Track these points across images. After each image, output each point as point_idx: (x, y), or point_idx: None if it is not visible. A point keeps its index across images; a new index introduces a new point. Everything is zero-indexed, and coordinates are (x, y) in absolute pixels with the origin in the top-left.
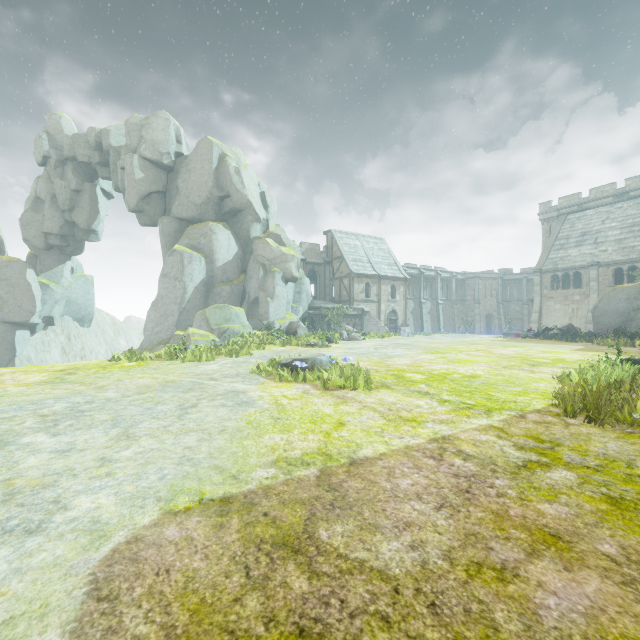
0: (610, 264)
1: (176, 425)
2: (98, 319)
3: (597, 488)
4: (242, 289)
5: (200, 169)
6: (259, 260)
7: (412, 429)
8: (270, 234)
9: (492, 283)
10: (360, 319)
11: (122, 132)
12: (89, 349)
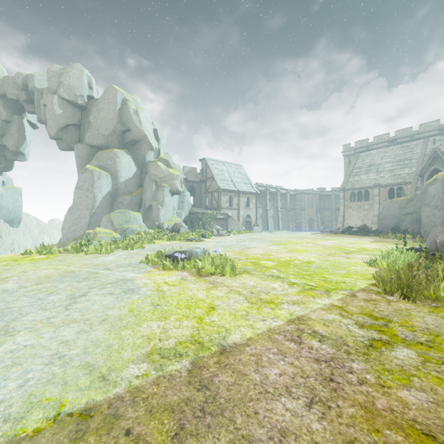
0: (386, 185)
1: (60, 316)
2: (26, 221)
3: (438, 367)
4: (139, 199)
5: (107, 109)
6: (152, 178)
7: (271, 311)
8: (161, 159)
9: (313, 197)
10: (225, 221)
11: (44, 78)
12: (18, 244)
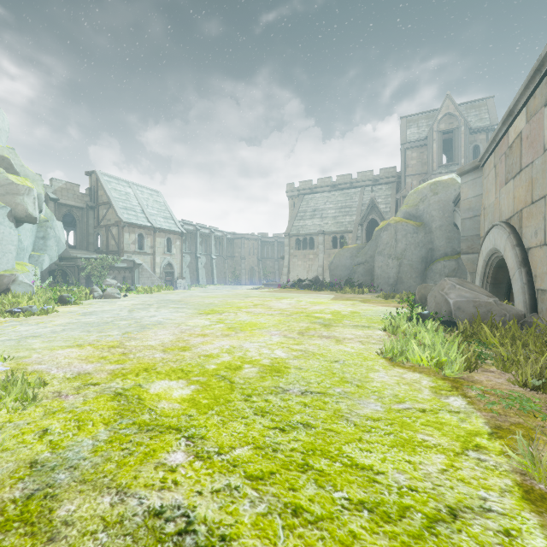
0: (330, 233)
1: None
2: None
3: None
4: None
5: None
6: None
7: None
8: None
9: (254, 243)
10: (131, 272)
11: None
12: None
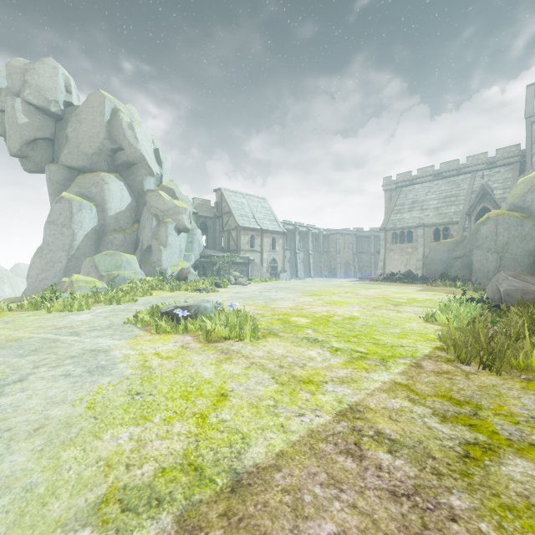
0: (431, 225)
1: None
2: None
3: None
4: (135, 238)
5: (91, 120)
6: (152, 211)
7: (311, 397)
8: (163, 188)
9: (349, 238)
10: (246, 266)
11: (3, 74)
12: None
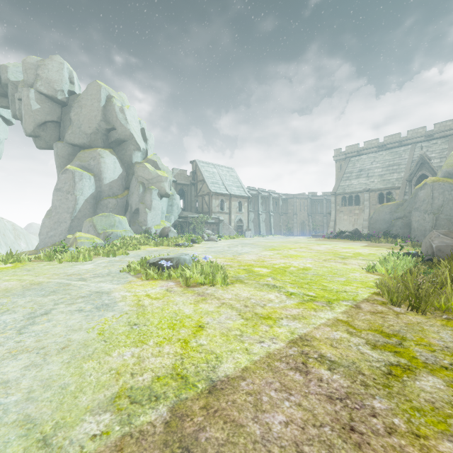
0: (376, 190)
1: (9, 343)
2: None
3: None
4: (125, 202)
5: (90, 106)
6: (139, 180)
7: (269, 329)
8: (148, 160)
9: (305, 201)
10: (217, 225)
11: (20, 69)
12: None
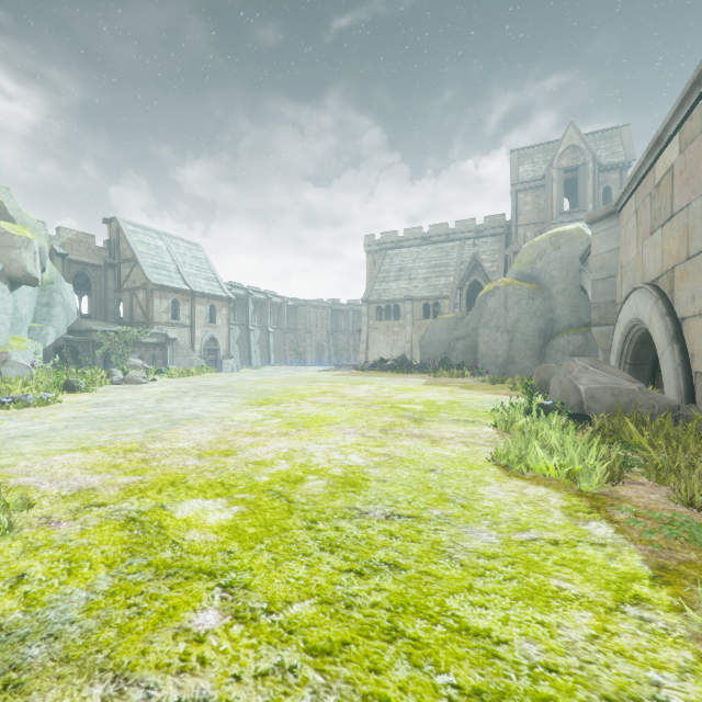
0: (421, 299)
1: None
2: None
3: None
4: None
5: None
6: None
7: None
8: None
9: (323, 312)
10: (162, 349)
11: None
12: None
